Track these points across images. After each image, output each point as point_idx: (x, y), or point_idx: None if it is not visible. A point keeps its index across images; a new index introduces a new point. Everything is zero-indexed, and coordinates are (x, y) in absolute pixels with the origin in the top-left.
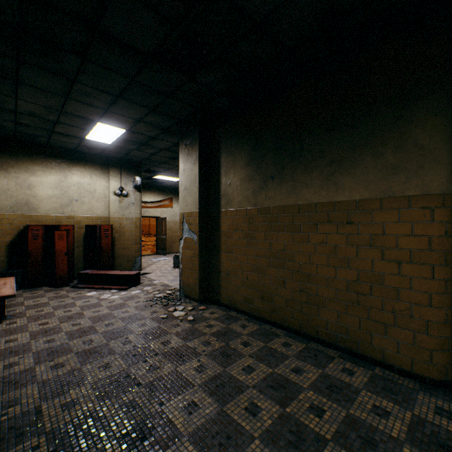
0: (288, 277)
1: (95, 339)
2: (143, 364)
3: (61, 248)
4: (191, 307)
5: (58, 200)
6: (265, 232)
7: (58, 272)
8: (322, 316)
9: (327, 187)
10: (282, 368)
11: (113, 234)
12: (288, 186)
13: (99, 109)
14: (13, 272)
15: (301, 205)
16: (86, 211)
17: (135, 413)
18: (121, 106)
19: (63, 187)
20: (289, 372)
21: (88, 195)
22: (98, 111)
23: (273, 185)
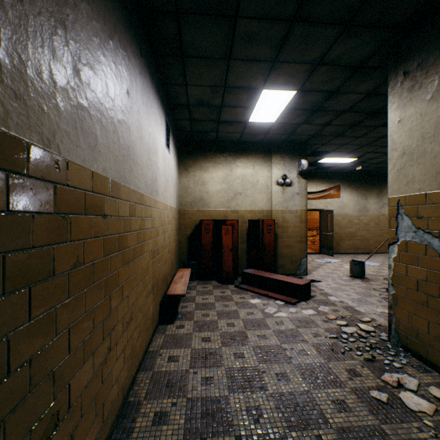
0: None
1: (264, 409)
2: None
3: (226, 244)
4: (436, 390)
5: (224, 195)
6: None
7: (224, 268)
8: None
9: None
10: None
11: (275, 230)
12: None
13: (264, 64)
14: (191, 263)
15: None
16: (248, 204)
17: None
18: (295, 41)
19: (229, 181)
20: None
21: (250, 187)
22: (263, 69)
23: None
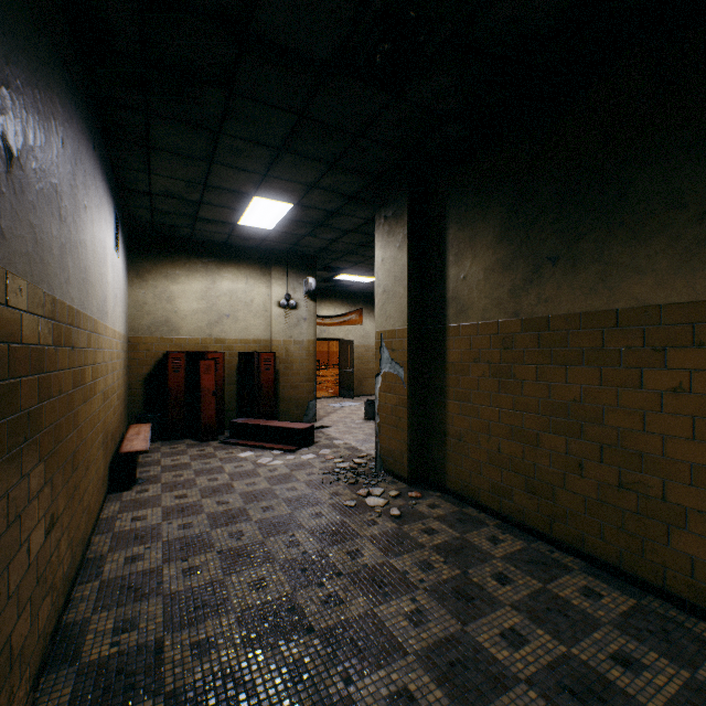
0: (590, 456)
1: (247, 531)
2: (316, 589)
3: (207, 386)
4: (394, 491)
5: (204, 317)
6: (536, 364)
7: (203, 420)
8: (677, 545)
9: (690, 270)
10: (587, 648)
11: (276, 366)
12: (590, 273)
13: (254, 175)
14: (150, 416)
15: (621, 312)
16: (240, 332)
17: (303, 690)
18: (286, 165)
19: (211, 298)
20: (608, 662)
21: (243, 308)
22: (253, 179)
23: (555, 274)
